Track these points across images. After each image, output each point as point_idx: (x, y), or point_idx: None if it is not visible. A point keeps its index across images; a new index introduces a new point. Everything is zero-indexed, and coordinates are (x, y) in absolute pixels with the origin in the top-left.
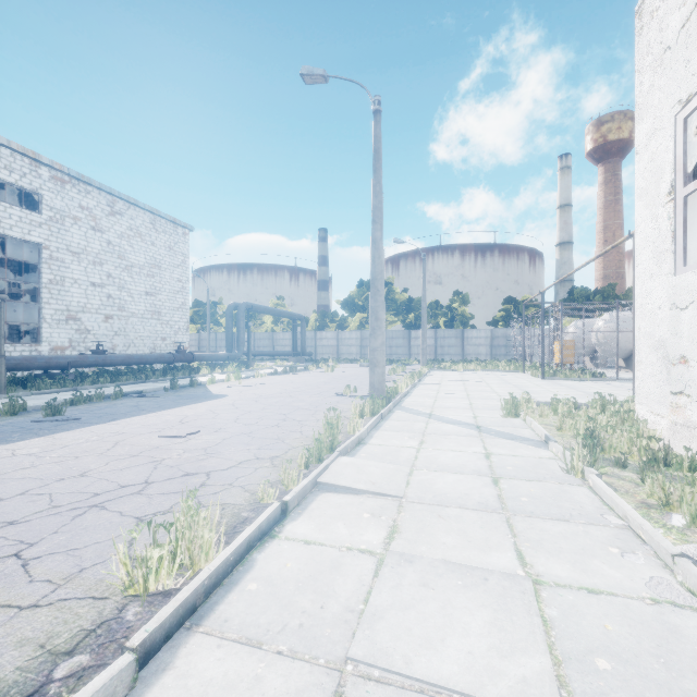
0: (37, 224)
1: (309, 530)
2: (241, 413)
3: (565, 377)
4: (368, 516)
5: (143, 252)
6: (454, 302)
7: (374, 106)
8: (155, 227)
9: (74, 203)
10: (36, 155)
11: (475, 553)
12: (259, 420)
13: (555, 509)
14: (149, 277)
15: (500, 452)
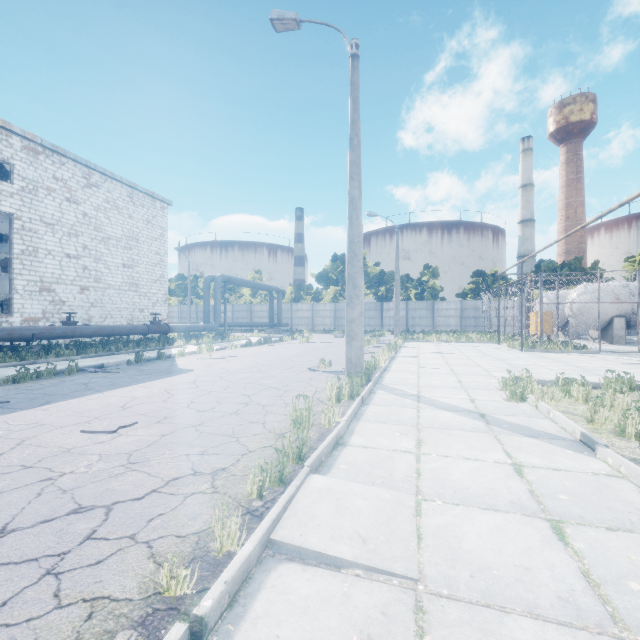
0: (8, 194)
1: None
2: (199, 394)
3: (545, 349)
4: None
5: (120, 224)
6: (424, 275)
7: (351, 50)
8: (132, 200)
9: (48, 174)
10: (6, 123)
11: None
12: (217, 405)
13: None
14: (127, 249)
15: (532, 462)
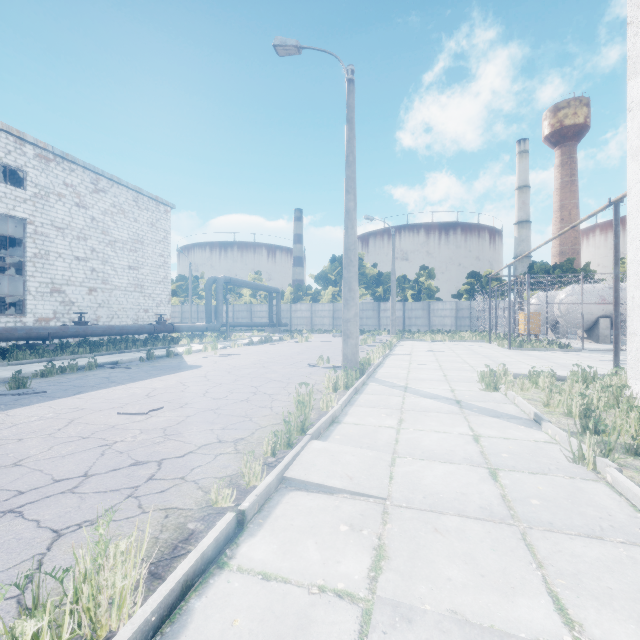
0: (22, 200)
1: (270, 554)
2: (211, 385)
3: (532, 347)
4: (346, 530)
5: (126, 228)
6: (421, 276)
7: (347, 75)
8: (137, 204)
9: (59, 180)
10: (20, 133)
11: (495, 599)
12: (229, 394)
13: (579, 518)
14: (132, 252)
15: (489, 434)
